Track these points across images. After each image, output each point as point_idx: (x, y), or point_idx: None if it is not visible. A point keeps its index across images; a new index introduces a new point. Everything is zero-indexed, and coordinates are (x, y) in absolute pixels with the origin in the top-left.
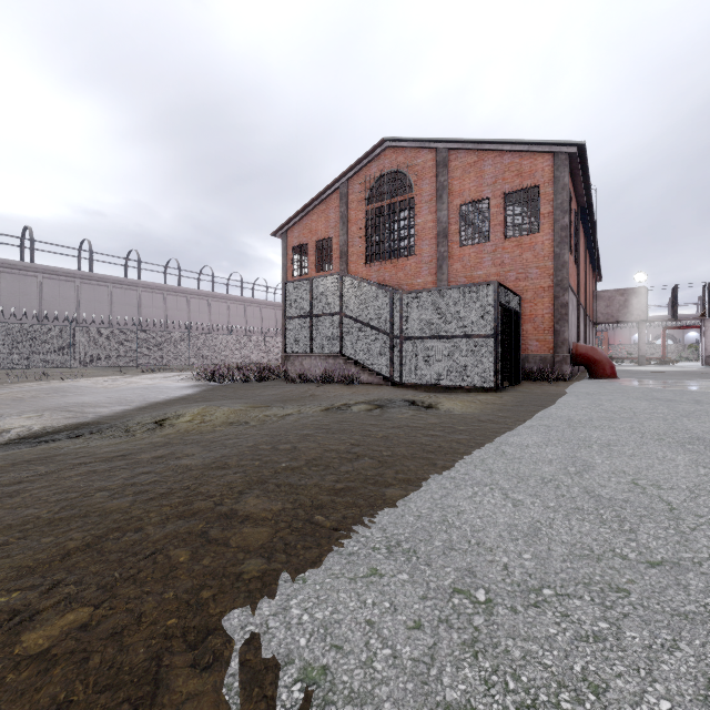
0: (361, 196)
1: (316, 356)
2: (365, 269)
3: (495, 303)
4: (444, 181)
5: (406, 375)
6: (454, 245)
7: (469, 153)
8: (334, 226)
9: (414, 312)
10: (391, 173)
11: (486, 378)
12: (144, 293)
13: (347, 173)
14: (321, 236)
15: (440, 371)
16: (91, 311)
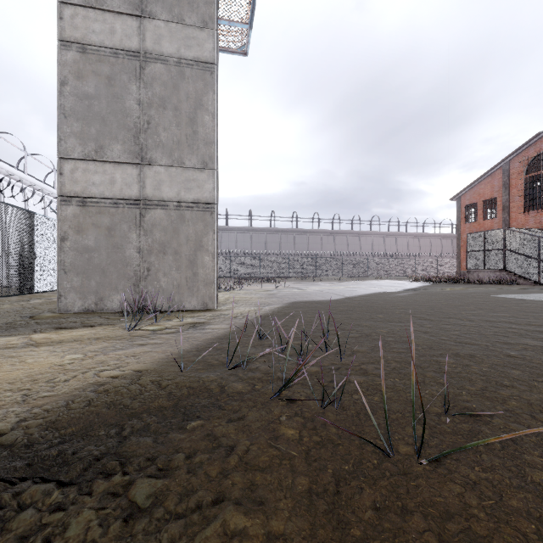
0: (520, 170)
1: (487, 271)
2: (523, 215)
3: None
4: None
5: None
6: None
7: None
8: (497, 191)
9: None
10: None
11: None
12: (362, 237)
13: (508, 157)
14: (487, 198)
15: None
16: (339, 249)
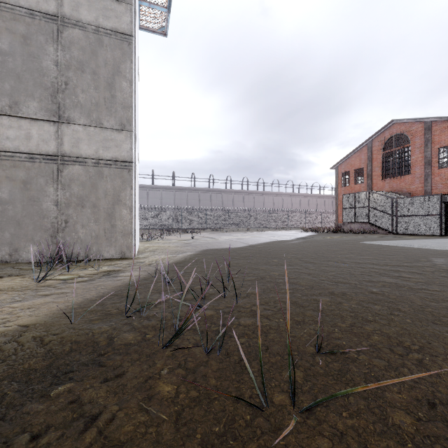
0: (379, 147)
1: (357, 223)
2: (381, 182)
3: (440, 202)
4: (428, 137)
5: (399, 230)
6: (434, 168)
7: (444, 122)
8: (364, 162)
9: (402, 206)
10: (396, 136)
11: (436, 231)
12: (265, 196)
13: (371, 137)
14: (356, 168)
15: (415, 229)
16: (248, 205)
